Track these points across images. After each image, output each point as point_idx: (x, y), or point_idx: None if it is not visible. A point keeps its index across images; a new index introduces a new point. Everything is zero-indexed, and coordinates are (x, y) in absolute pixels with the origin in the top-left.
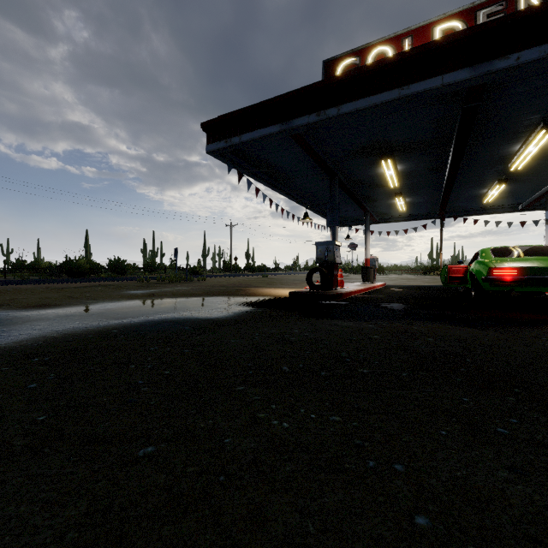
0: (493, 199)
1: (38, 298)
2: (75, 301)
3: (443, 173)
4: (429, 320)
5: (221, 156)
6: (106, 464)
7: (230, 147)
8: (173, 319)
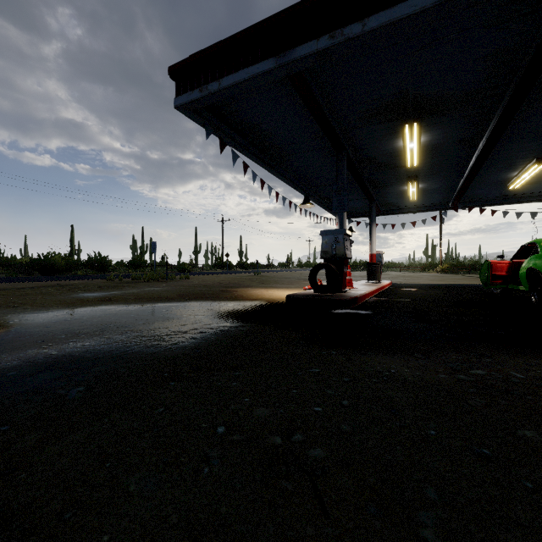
0: (518, 186)
1: None
2: None
3: (475, 148)
4: None
5: (196, 114)
6: None
7: (207, 98)
8: (81, 356)
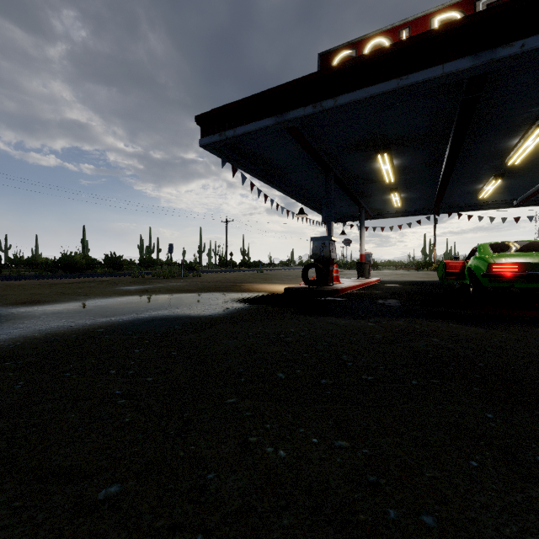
0: (488, 195)
1: (29, 294)
2: (66, 298)
3: (440, 168)
4: (430, 318)
5: (215, 150)
6: (55, 513)
7: (224, 141)
8: (164, 317)
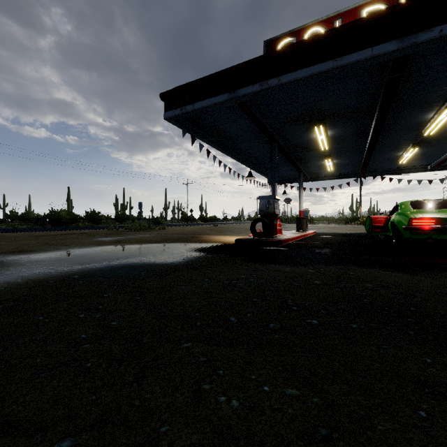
0: (407, 161)
1: (18, 244)
2: (50, 247)
3: (366, 138)
4: (361, 265)
5: (177, 122)
6: None
7: (185, 114)
8: (132, 264)
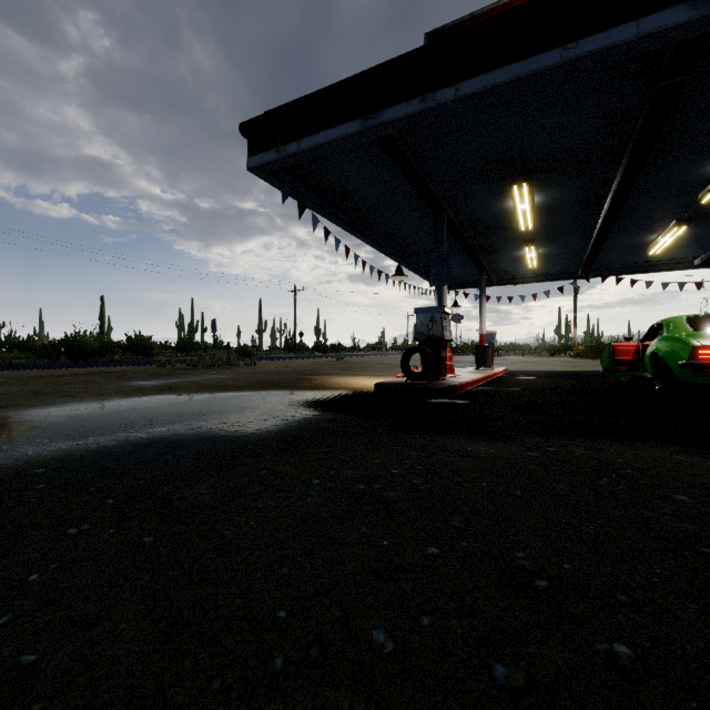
0: (661, 251)
1: None
2: (36, 400)
3: (600, 208)
4: (624, 439)
5: (271, 176)
6: None
7: (284, 160)
8: (172, 438)
